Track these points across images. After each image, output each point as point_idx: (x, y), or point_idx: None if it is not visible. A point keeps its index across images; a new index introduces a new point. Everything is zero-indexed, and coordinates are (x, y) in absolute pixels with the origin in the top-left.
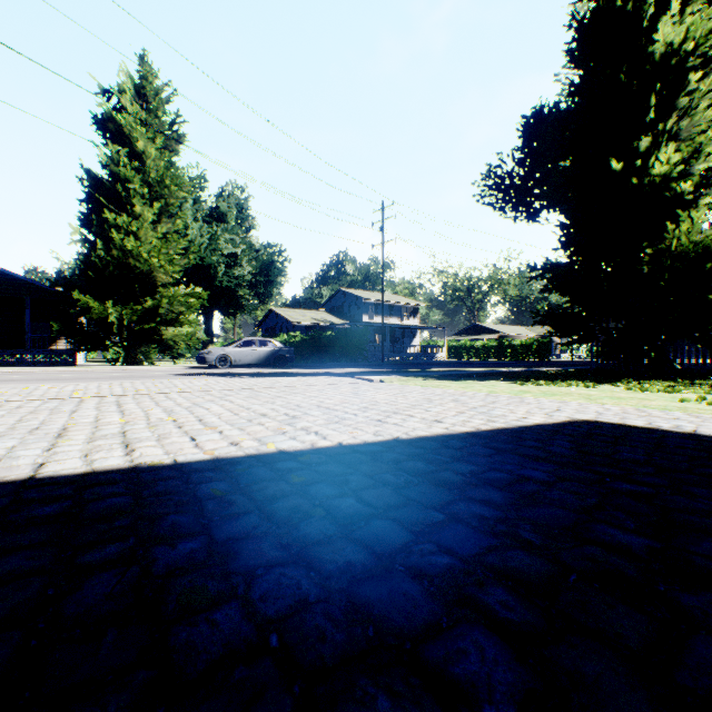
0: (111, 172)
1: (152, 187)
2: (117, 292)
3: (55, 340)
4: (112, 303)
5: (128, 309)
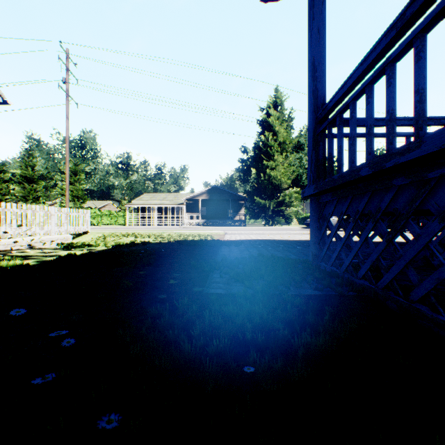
0: (265, 144)
1: (279, 145)
2: (266, 194)
3: (235, 216)
4: (263, 199)
5: (272, 202)
